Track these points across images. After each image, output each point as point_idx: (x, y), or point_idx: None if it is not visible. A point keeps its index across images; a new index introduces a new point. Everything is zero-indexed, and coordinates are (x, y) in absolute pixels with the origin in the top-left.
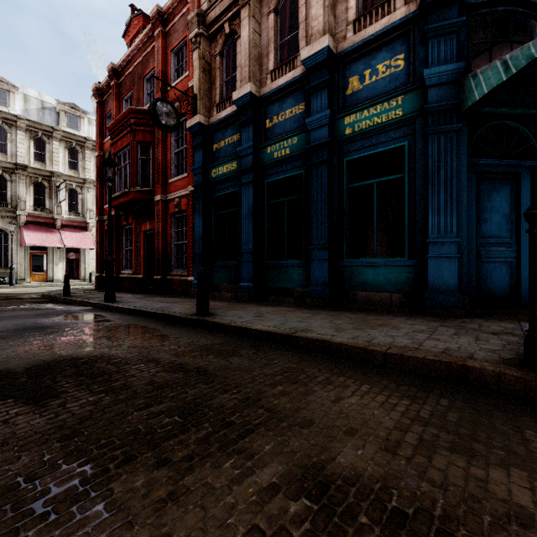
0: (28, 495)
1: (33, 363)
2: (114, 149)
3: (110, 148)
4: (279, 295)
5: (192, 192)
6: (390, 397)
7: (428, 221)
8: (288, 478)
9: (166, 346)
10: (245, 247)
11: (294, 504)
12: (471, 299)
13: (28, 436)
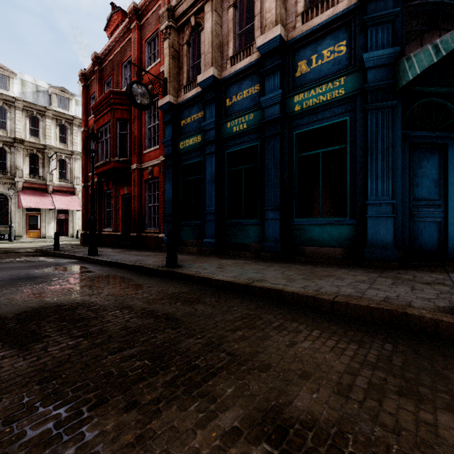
0: (4, 438)
1: (22, 310)
2: (97, 125)
3: (93, 124)
4: (238, 250)
5: (163, 161)
6: (339, 342)
7: (367, 185)
8: (249, 422)
9: (139, 295)
10: (208, 209)
11: (256, 449)
12: (404, 253)
13: (11, 379)
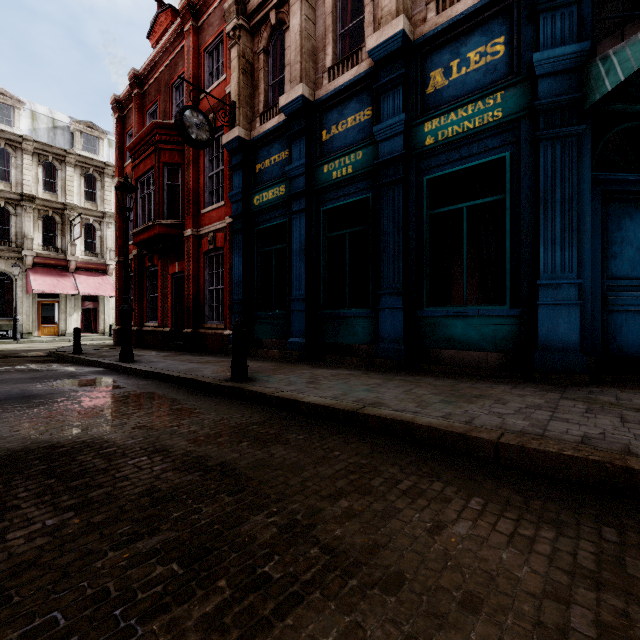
0: None
1: None
2: (136, 174)
3: (132, 172)
4: (339, 354)
5: (230, 225)
6: (520, 523)
7: (538, 256)
8: None
9: (184, 427)
10: (295, 293)
11: None
12: (595, 360)
13: None
